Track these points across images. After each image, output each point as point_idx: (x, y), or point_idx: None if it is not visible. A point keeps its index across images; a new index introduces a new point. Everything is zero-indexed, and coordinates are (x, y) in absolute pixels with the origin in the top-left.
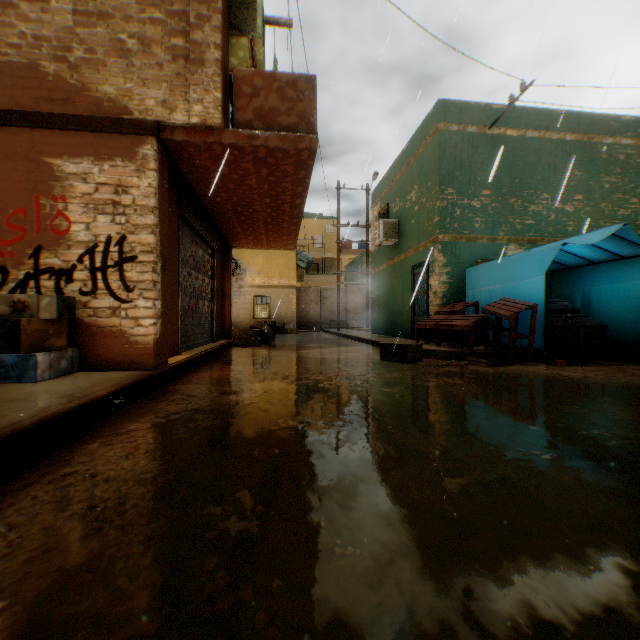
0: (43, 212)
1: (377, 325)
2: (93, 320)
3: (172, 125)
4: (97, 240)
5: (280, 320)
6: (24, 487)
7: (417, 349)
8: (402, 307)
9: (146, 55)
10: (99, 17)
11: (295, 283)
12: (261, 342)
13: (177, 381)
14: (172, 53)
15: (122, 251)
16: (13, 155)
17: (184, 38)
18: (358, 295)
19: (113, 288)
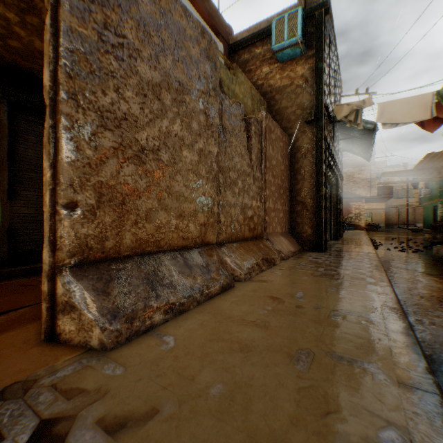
0: (348, 210)
1: (423, 225)
2: (355, 223)
3: (366, 196)
4: (355, 213)
5: (375, 223)
6: (369, 233)
7: (420, 230)
8: (430, 219)
9: (363, 187)
10: (356, 183)
11: (383, 207)
12: (374, 229)
13: (366, 232)
14: (367, 186)
15: (359, 214)
16: (344, 203)
17: (368, 184)
18: (421, 210)
19: (358, 219)
